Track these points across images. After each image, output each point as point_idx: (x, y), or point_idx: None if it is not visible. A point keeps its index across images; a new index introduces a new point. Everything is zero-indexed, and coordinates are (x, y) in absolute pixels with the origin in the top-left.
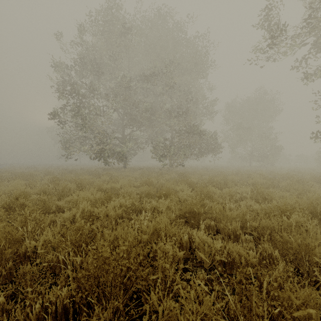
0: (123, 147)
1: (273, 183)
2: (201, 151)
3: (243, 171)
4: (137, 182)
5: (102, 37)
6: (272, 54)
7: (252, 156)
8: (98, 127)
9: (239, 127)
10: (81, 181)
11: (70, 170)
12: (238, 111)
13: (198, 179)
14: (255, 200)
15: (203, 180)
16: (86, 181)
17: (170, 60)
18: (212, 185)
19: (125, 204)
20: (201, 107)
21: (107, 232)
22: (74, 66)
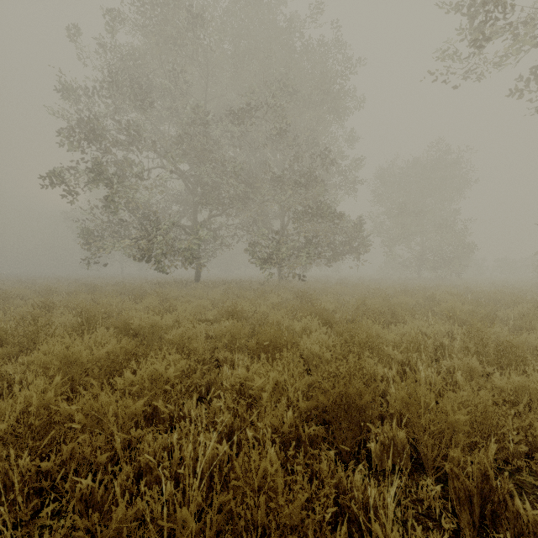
0: (192, 243)
1: (486, 313)
2: (335, 252)
3: (414, 288)
4: (213, 312)
5: (151, 36)
6: (475, 63)
7: (423, 261)
8: (150, 207)
9: (401, 209)
10: (88, 310)
11: (92, 287)
12: (399, 182)
13: (336, 304)
14: (472, 355)
15: (343, 305)
16: (101, 310)
17: (280, 80)
18: (366, 317)
19: (166, 377)
20: (335, 172)
21: (86, 484)
22: (99, 91)
